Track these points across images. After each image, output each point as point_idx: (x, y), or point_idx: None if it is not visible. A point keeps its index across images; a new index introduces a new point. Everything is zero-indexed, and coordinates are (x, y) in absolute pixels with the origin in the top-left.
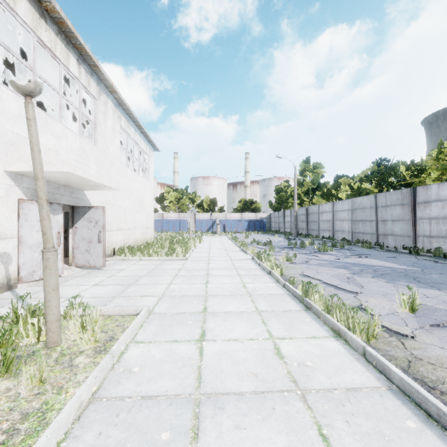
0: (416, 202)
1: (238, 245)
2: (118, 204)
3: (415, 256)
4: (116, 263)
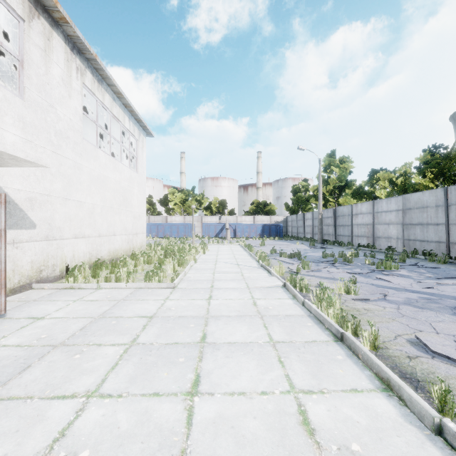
0: None
1: (255, 257)
2: (77, 198)
3: None
4: (49, 297)
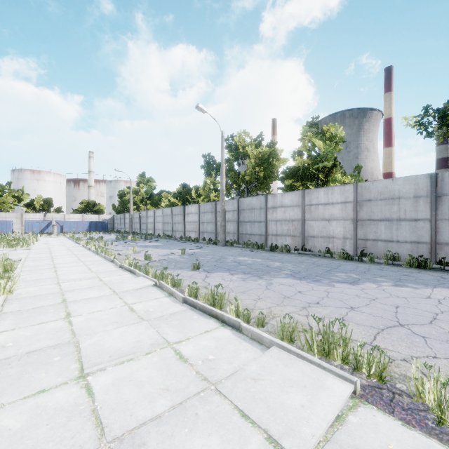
0: (185, 213)
1: (75, 241)
2: None
3: (177, 241)
4: None
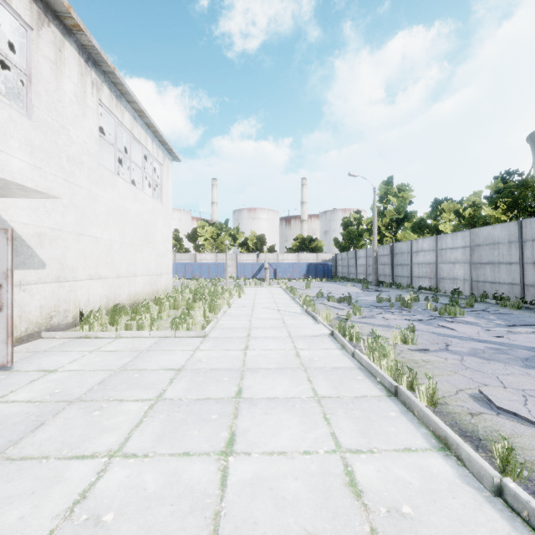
0: None
1: (298, 302)
2: (93, 234)
3: None
4: (62, 347)
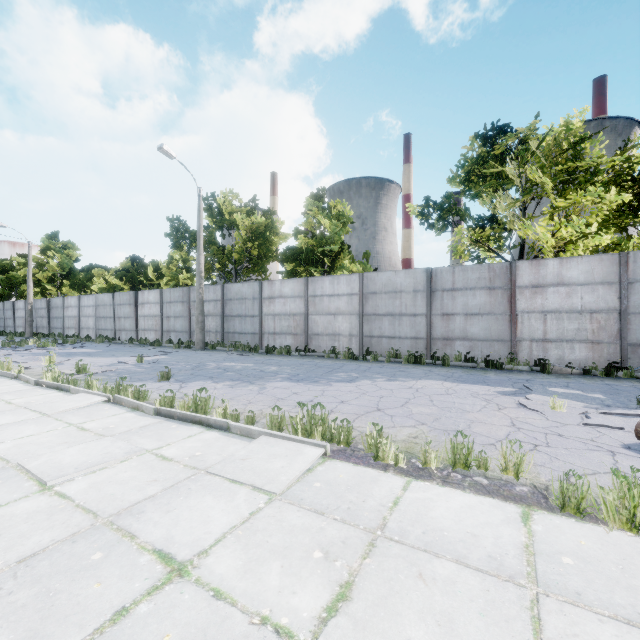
0: (138, 303)
1: None
2: None
3: (125, 345)
4: None
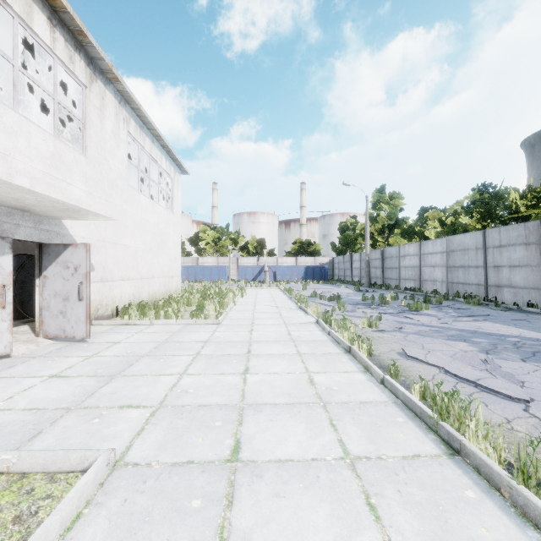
0: None
1: (294, 300)
2: (124, 243)
3: None
4: (113, 330)
